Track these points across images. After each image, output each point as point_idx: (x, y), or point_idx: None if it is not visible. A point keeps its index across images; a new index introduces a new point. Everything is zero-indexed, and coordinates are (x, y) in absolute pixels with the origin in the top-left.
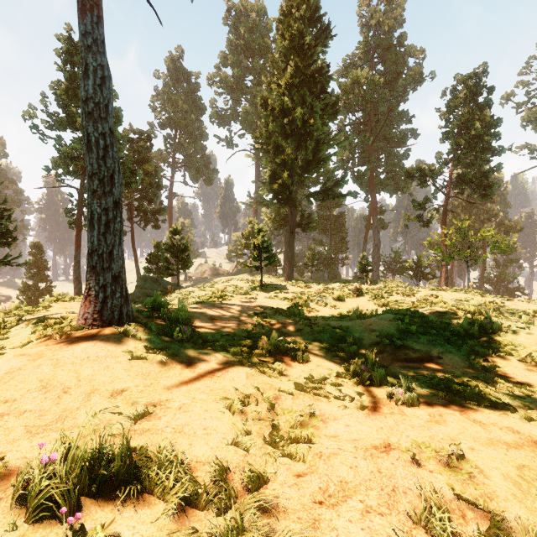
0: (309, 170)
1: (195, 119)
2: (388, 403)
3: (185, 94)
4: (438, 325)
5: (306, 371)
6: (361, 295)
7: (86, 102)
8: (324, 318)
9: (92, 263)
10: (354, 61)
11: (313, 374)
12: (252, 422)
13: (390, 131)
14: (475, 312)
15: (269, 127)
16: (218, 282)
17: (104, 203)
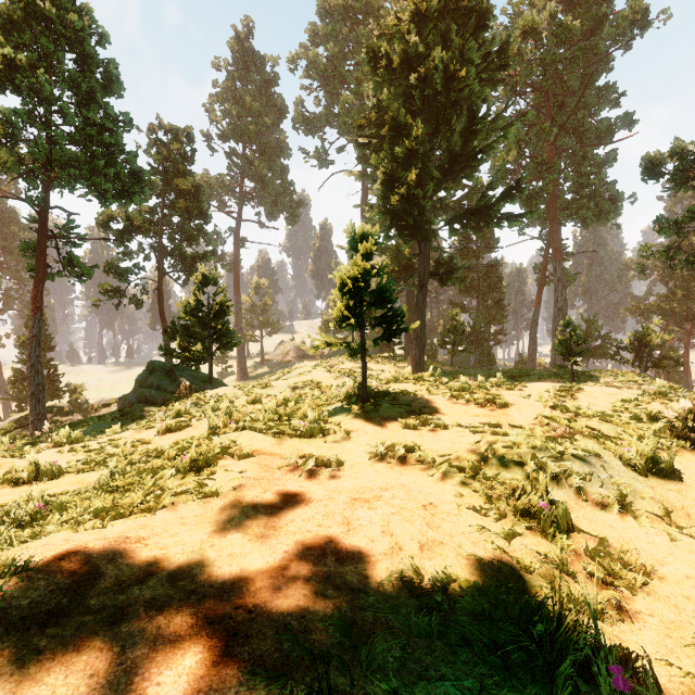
0: (453, 174)
1: (269, 124)
2: None
3: (257, 89)
4: None
5: None
6: None
7: None
8: None
9: None
10: (520, 12)
11: None
12: None
13: (584, 120)
14: None
15: (383, 96)
16: (289, 373)
17: None
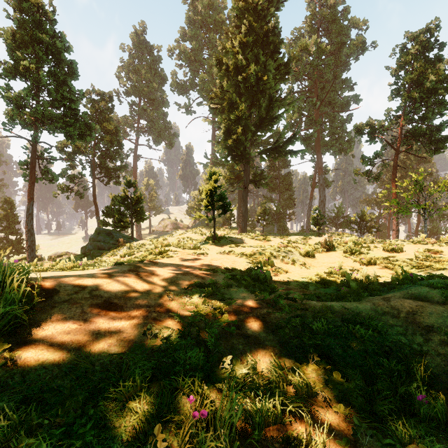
0: (262, 128)
1: (156, 87)
2: None
3: (148, 65)
4: None
5: None
6: (331, 250)
7: None
8: (300, 284)
9: None
10: (301, 34)
11: None
12: None
13: (334, 97)
14: None
15: (224, 85)
16: (173, 235)
17: None
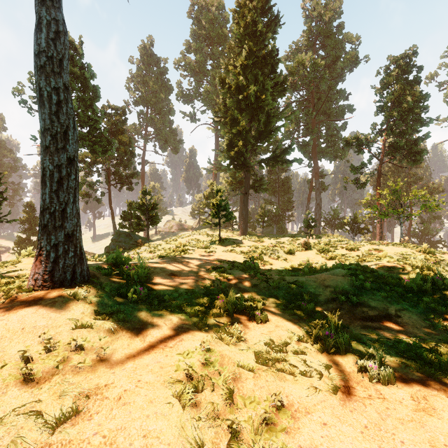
0: (261, 140)
1: (163, 97)
2: (360, 379)
3: (156, 76)
4: (390, 281)
5: (265, 333)
6: (309, 249)
7: (39, 56)
8: (277, 271)
9: (44, 222)
10: (299, 47)
11: (273, 338)
12: (205, 422)
13: (330, 106)
14: (422, 267)
15: (227, 102)
16: (182, 236)
17: (57, 159)
